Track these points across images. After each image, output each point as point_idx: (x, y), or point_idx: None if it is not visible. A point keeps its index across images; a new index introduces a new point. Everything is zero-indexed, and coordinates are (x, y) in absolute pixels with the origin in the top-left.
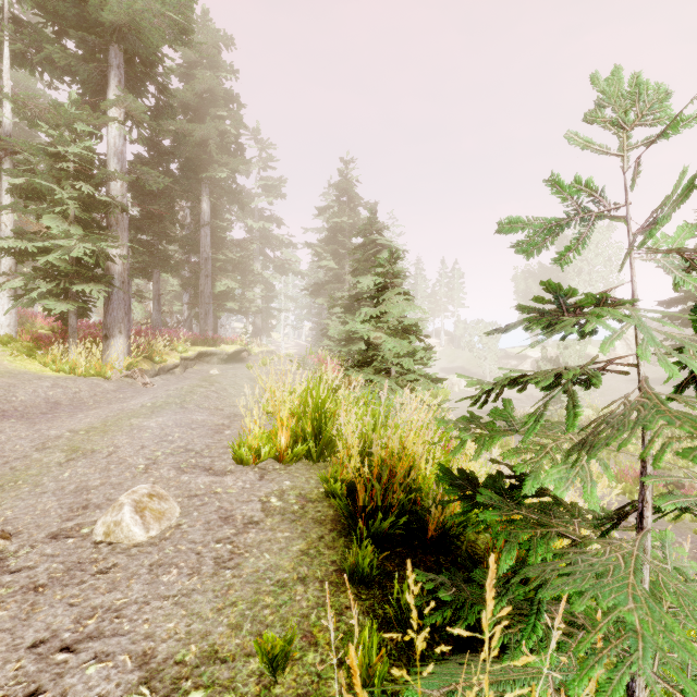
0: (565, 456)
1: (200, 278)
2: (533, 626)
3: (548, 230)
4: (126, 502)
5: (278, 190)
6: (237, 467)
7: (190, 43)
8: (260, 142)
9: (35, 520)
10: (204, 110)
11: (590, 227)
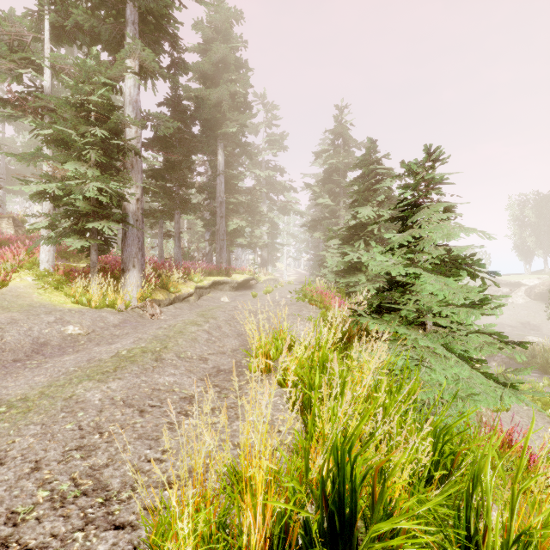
0: None
1: (216, 219)
2: None
3: None
4: None
5: (281, 143)
6: None
7: None
8: (266, 105)
9: None
10: (219, 78)
11: None
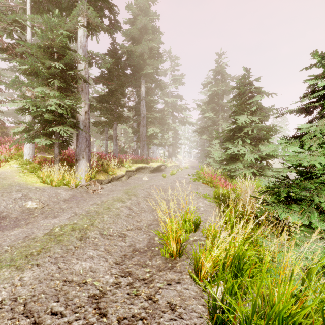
0: None
1: (140, 127)
2: None
3: None
4: None
5: (180, 80)
6: None
7: None
8: (171, 57)
9: None
10: (142, 39)
11: None
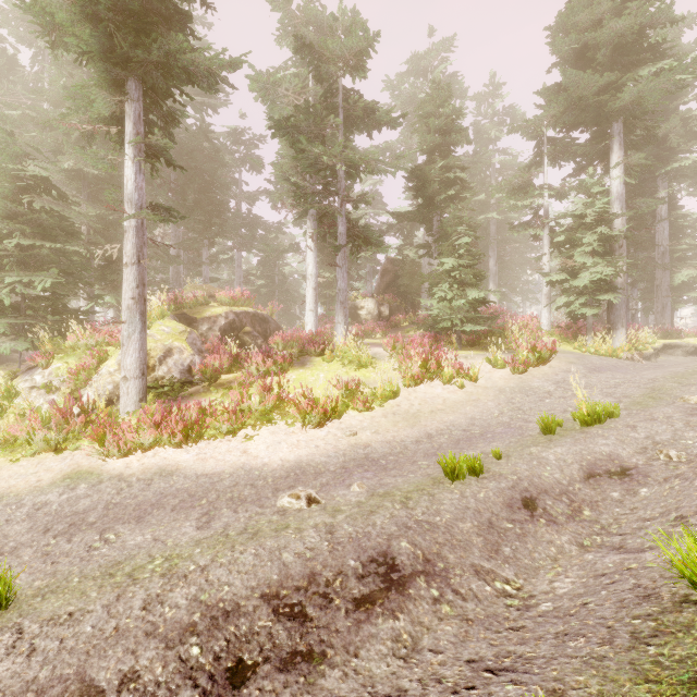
0: None
1: (656, 273)
2: None
3: None
4: None
5: None
6: None
7: None
8: None
9: None
10: (661, 107)
11: None
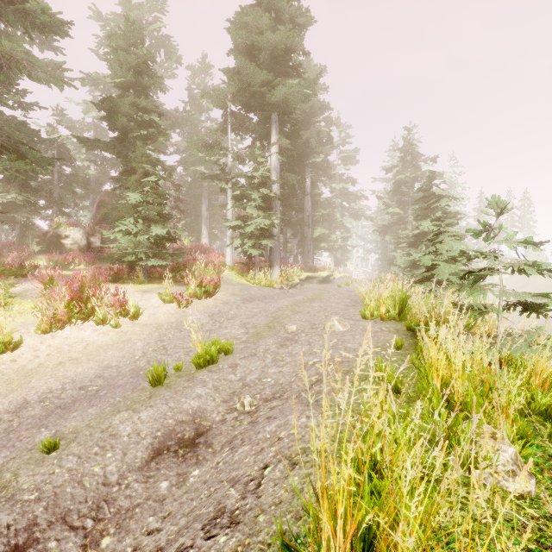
0: (472, 285)
1: (305, 228)
2: (470, 329)
3: (479, 232)
4: (334, 319)
5: (353, 158)
6: (363, 320)
7: (310, 95)
8: (340, 126)
9: (301, 325)
10: (307, 120)
11: (490, 232)
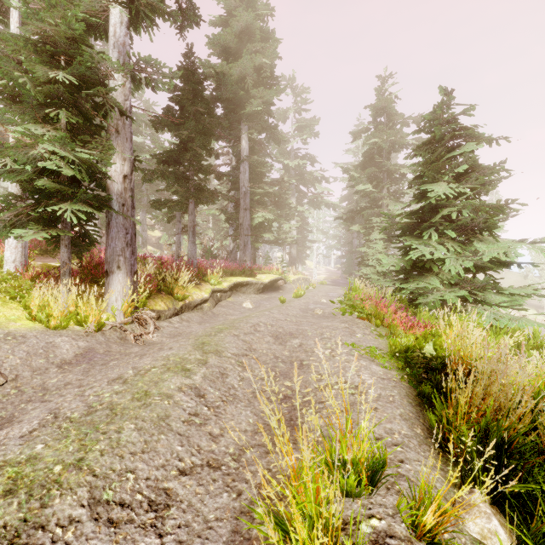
0: None
1: (240, 211)
2: None
3: None
4: None
5: (311, 129)
6: None
7: None
8: (296, 88)
9: None
10: (242, 51)
11: None
